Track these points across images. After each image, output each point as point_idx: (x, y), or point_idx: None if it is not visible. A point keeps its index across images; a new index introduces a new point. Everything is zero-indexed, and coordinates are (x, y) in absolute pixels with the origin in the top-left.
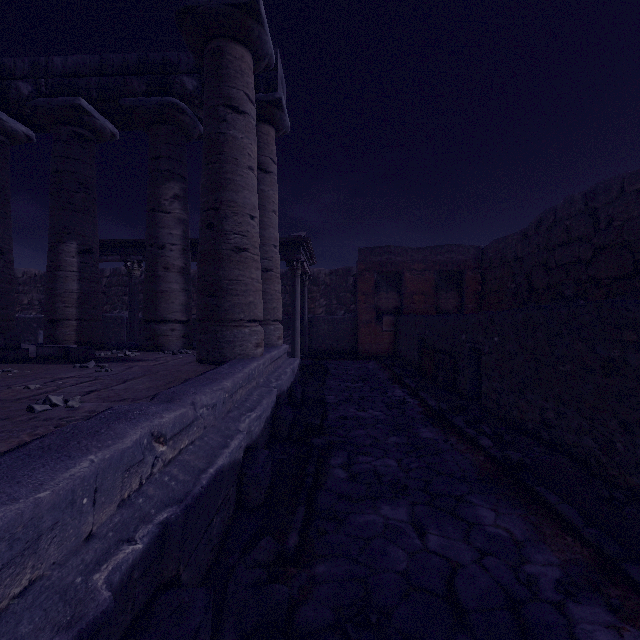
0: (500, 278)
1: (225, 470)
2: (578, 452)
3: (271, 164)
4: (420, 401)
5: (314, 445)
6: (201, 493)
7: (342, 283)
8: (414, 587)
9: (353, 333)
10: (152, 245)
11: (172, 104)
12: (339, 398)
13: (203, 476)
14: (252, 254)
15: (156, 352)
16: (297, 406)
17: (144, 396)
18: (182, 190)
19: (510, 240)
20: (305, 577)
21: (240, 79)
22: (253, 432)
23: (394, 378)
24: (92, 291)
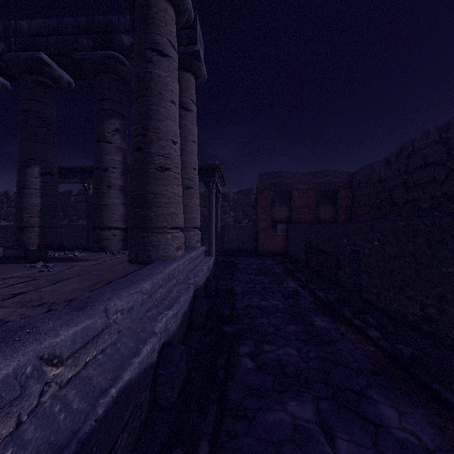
0: (367, 195)
1: (133, 382)
2: None
3: (191, 104)
4: (310, 292)
5: (225, 333)
6: (93, 429)
7: (246, 200)
8: None
9: (254, 237)
10: (98, 168)
11: (113, 56)
12: (245, 289)
13: (101, 401)
14: (174, 173)
15: (100, 252)
16: (212, 296)
17: (64, 300)
18: (122, 125)
19: (375, 166)
20: None
21: (164, 27)
22: (170, 329)
23: (287, 272)
24: (52, 205)
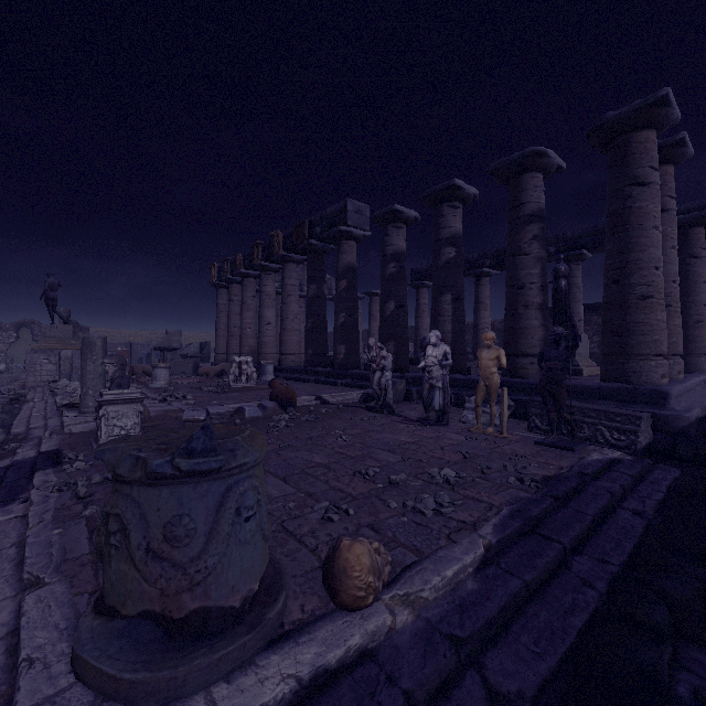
0: None
1: None
2: None
3: None
4: None
5: None
6: None
7: None
8: None
9: None
10: None
11: None
12: None
13: None
14: (705, 323)
15: None
16: None
17: None
18: None
19: None
20: None
21: (698, 243)
22: None
23: None
24: None
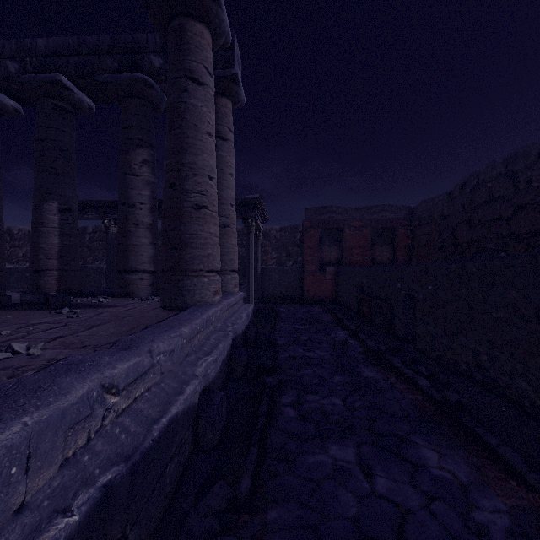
0: (428, 234)
1: (179, 417)
2: (511, 393)
3: (228, 133)
4: (360, 342)
5: (266, 384)
6: (151, 446)
7: (290, 238)
8: (365, 536)
9: (300, 281)
10: (124, 204)
11: (141, 80)
12: (288, 339)
13: (155, 427)
14: (210, 211)
15: (127, 298)
16: (251, 347)
17: (105, 343)
18: (150, 156)
19: (437, 200)
20: (257, 524)
21: (200, 53)
22: (209, 375)
23: (336, 321)
24: (71, 245)
